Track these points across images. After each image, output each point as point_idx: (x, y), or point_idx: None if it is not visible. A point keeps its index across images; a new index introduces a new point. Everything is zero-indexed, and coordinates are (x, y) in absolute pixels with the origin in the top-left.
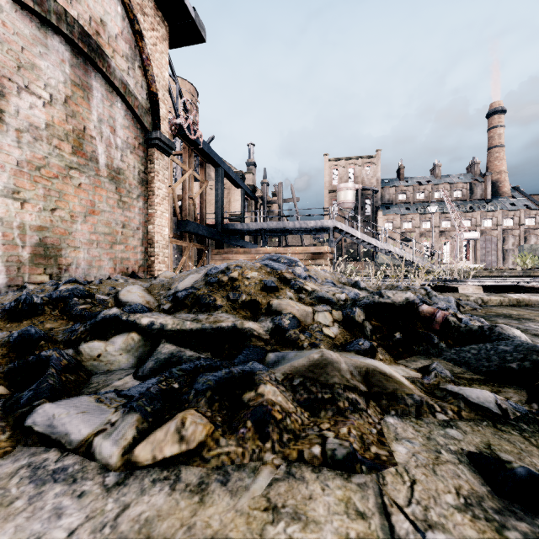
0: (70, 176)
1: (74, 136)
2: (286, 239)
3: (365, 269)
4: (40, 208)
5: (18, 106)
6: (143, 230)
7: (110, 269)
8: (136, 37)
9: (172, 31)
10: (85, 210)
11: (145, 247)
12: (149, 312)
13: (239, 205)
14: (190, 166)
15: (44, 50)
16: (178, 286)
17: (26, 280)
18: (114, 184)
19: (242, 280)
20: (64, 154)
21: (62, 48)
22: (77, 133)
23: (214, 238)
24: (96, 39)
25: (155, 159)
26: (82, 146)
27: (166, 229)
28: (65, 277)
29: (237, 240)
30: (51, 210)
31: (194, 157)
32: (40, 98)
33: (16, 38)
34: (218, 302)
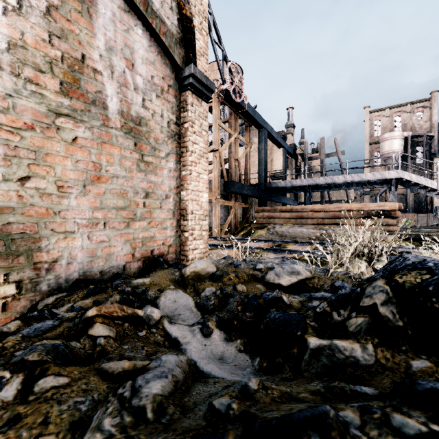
0: (57, 127)
1: (64, 68)
2: (329, 194)
3: None
4: None
5: None
6: (174, 198)
7: (126, 255)
8: None
9: None
10: (84, 177)
11: (177, 219)
12: None
13: (281, 164)
14: (236, 130)
15: None
16: None
17: None
18: (133, 139)
19: None
20: (45, 93)
21: None
22: (69, 63)
23: (257, 197)
24: None
25: (189, 105)
26: (80, 82)
27: (204, 195)
28: (47, 280)
29: (279, 197)
30: (20, 180)
31: (240, 126)
32: None
33: None
34: None
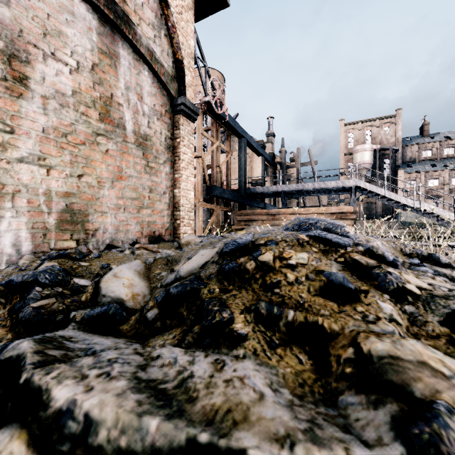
0: (97, 142)
1: (101, 103)
2: (304, 200)
3: (422, 232)
4: (67, 174)
5: (43, 73)
6: (170, 194)
7: (137, 232)
8: (162, 5)
9: (197, 1)
10: (112, 176)
11: (171, 210)
12: (124, 322)
13: (260, 171)
14: (217, 138)
15: (70, 18)
16: (180, 270)
17: (52, 246)
18: (141, 150)
19: (280, 269)
20: (91, 121)
21: (89, 16)
22: (104, 100)
23: (238, 201)
24: (122, 6)
25: (180, 125)
26: (110, 113)
27: (191, 193)
28: (92, 242)
29: (258, 202)
30: (78, 177)
31: (222, 133)
32: (67, 66)
33: (42, 5)
34: (237, 326)
